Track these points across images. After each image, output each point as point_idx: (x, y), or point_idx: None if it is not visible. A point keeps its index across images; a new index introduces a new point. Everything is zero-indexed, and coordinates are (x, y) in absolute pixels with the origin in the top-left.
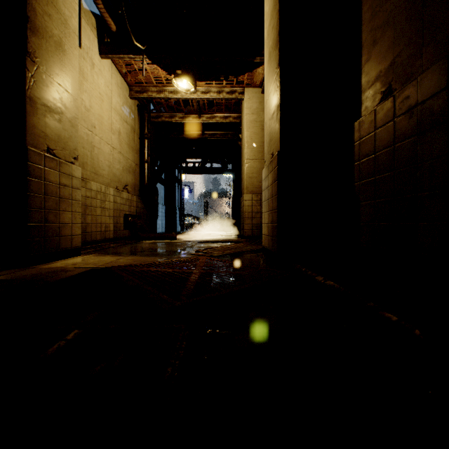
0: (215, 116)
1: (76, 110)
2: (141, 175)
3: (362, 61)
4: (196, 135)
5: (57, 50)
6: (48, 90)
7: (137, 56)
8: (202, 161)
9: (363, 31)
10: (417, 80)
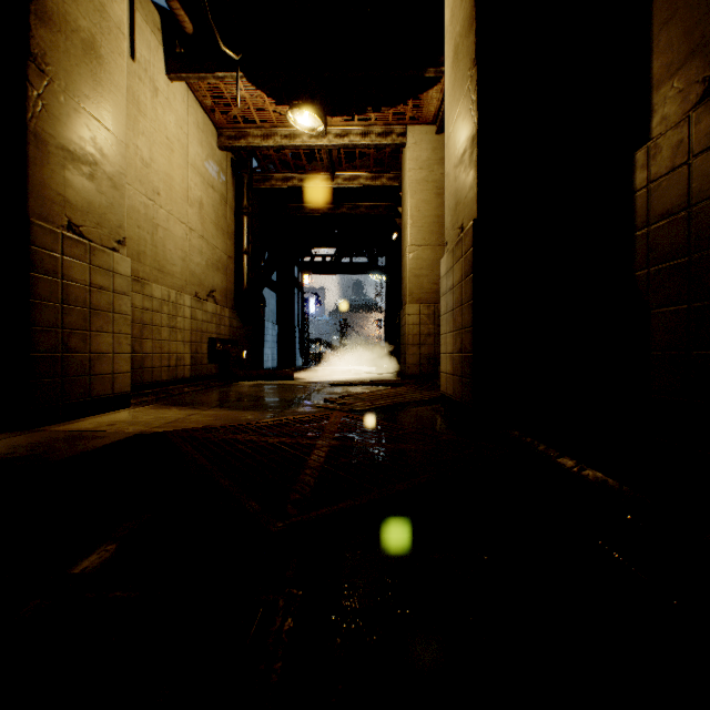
0: (357, 176)
1: (121, 160)
2: (237, 275)
3: (653, 26)
4: (327, 208)
5: (87, 55)
6: (70, 122)
7: (228, 74)
8: (337, 253)
9: None
10: None
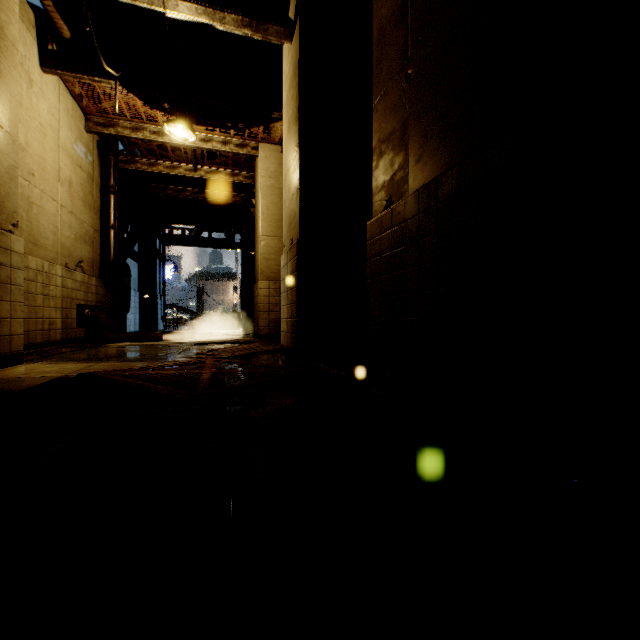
0: (218, 171)
1: (15, 156)
2: (103, 247)
3: (373, 166)
4: (190, 192)
5: None
6: None
7: (105, 80)
8: (197, 228)
9: (374, 138)
10: (404, 202)
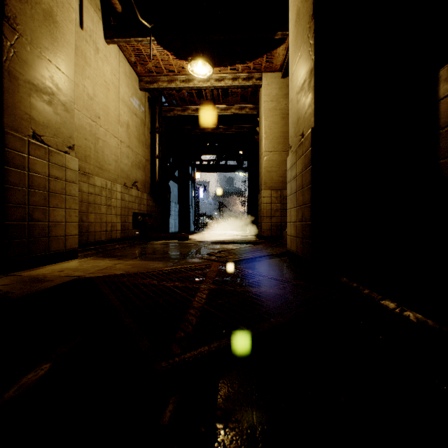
0: (229, 107)
1: (71, 92)
2: (152, 172)
3: None
4: (210, 129)
5: (47, 20)
6: (34, 65)
7: (145, 38)
8: (216, 158)
9: None
10: None
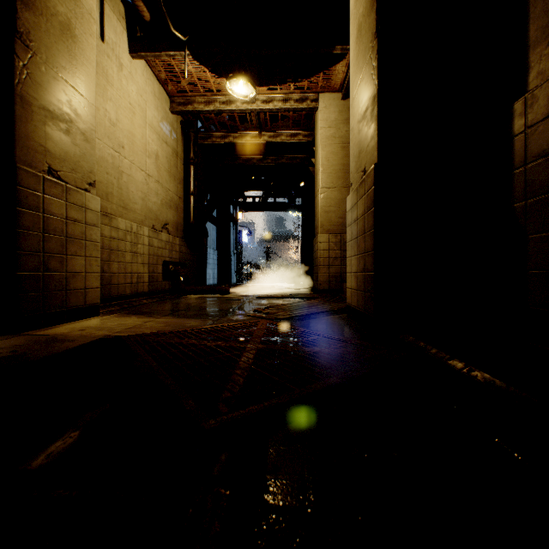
0: (279, 133)
1: (92, 119)
2: (186, 212)
3: None
4: (256, 160)
5: (64, 34)
6: (50, 88)
7: (178, 53)
8: (263, 195)
9: None
10: None
